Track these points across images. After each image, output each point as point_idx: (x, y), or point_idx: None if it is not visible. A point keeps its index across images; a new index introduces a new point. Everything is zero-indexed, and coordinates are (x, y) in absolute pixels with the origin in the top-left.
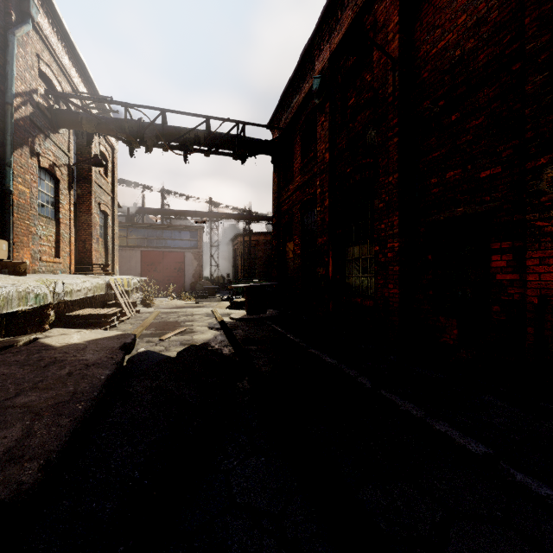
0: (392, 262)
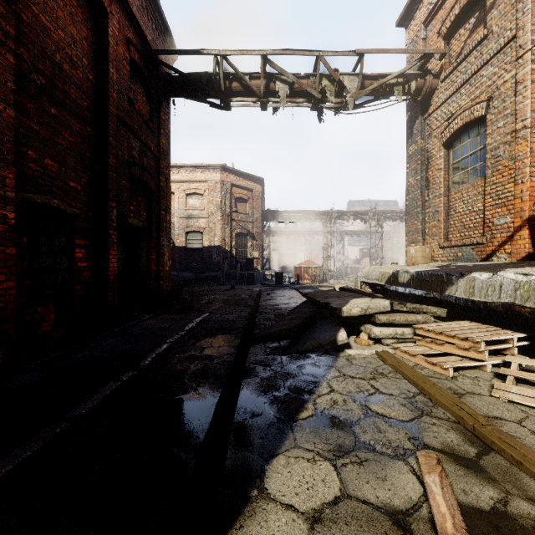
0: (5, 239)
